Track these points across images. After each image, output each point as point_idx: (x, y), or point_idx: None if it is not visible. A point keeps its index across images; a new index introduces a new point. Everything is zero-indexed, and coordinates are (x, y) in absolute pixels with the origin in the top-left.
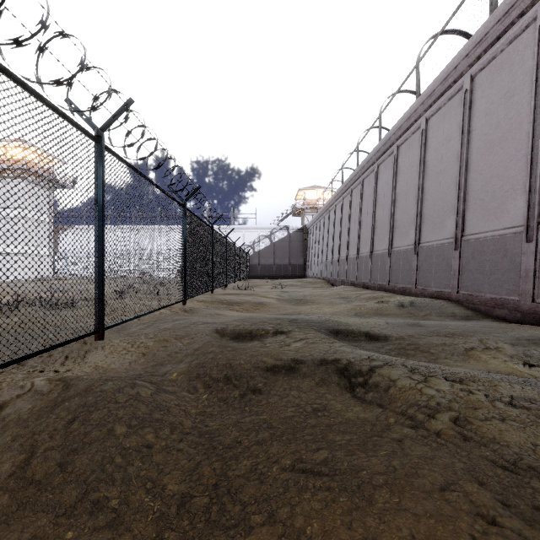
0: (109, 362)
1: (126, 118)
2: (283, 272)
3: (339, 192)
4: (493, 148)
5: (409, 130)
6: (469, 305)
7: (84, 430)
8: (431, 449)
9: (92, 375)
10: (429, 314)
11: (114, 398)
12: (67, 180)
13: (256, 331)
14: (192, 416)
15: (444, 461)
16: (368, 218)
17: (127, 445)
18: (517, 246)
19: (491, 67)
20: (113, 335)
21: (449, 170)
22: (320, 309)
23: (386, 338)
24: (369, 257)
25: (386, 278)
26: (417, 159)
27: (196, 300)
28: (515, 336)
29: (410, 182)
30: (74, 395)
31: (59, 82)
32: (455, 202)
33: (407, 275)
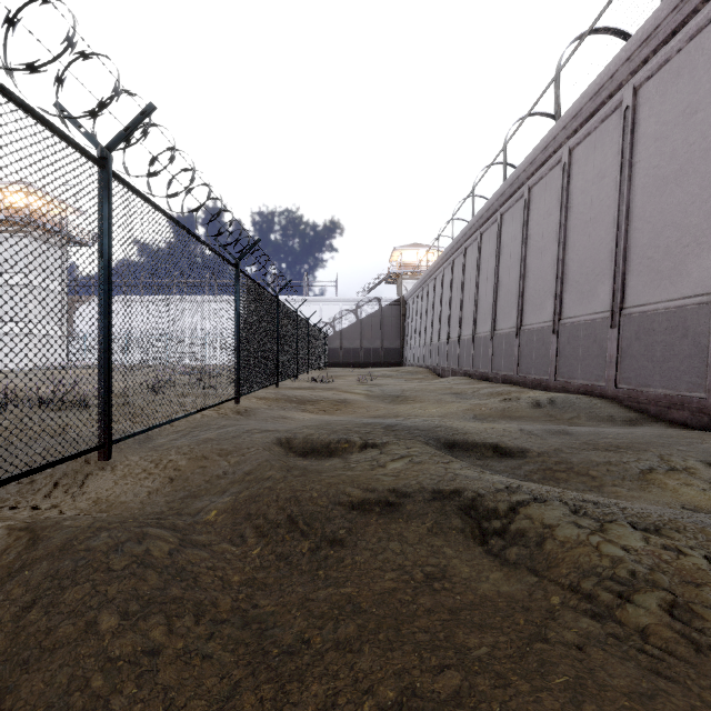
0: (118, 492)
1: (146, 132)
2: (372, 358)
3: (448, 252)
4: (666, 185)
5: (545, 165)
6: (632, 405)
7: (47, 624)
8: (641, 669)
9: (79, 520)
10: (576, 416)
11: (105, 563)
12: (50, 219)
13: (336, 443)
14: (234, 588)
15: (677, 706)
16: (488, 286)
17: (116, 651)
18: (703, 322)
19: (663, 74)
20: (131, 449)
21: (602, 217)
22: (424, 409)
23: (524, 454)
24: (489, 338)
25: (513, 367)
26: (556, 204)
27: (254, 397)
28: (709, 450)
29: (547, 236)
30: (42, 557)
31: (33, 67)
32: (611, 261)
33: (542, 362)
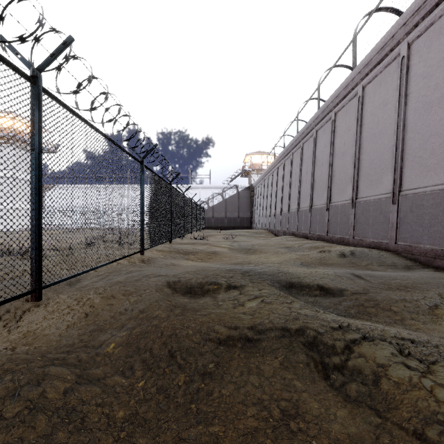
0: (44, 325)
1: (67, 59)
2: (233, 223)
3: (281, 156)
4: (431, 108)
5: (346, 98)
6: (408, 256)
7: None
8: None
9: None
10: (370, 263)
11: None
12: None
13: (208, 285)
14: (117, 425)
15: None
16: (307, 177)
17: None
18: None
19: (429, 33)
20: (63, 289)
21: (385, 131)
22: (268, 258)
23: (342, 293)
24: (308, 211)
25: (324, 230)
26: (353, 123)
27: (155, 250)
28: None
29: (347, 144)
30: None
31: None
32: (392, 160)
33: (344, 227)
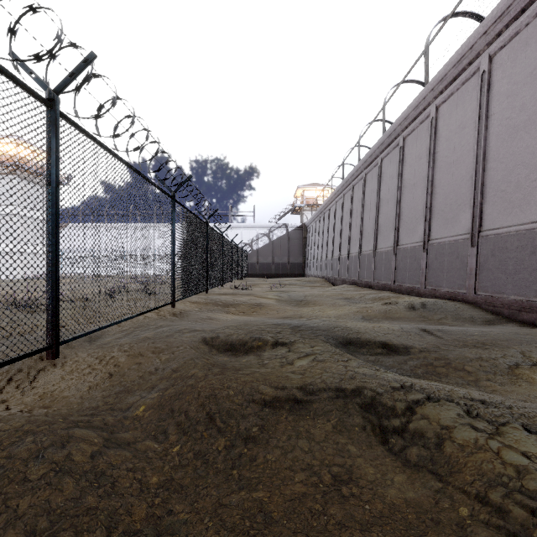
0: (63, 387)
1: (88, 78)
2: (281, 270)
3: (340, 189)
4: (516, 133)
5: (417, 119)
6: (489, 308)
7: None
8: None
9: (11, 422)
10: (444, 317)
11: (22, 472)
12: None
13: (251, 342)
14: (151, 491)
15: None
16: (371, 215)
17: None
18: None
19: (514, 44)
20: (81, 346)
21: (463, 159)
22: (323, 311)
23: (408, 351)
24: (372, 255)
25: (391, 278)
26: (425, 150)
27: (188, 301)
28: None
29: (418, 175)
30: None
31: None
32: (470, 194)
33: (414, 274)
